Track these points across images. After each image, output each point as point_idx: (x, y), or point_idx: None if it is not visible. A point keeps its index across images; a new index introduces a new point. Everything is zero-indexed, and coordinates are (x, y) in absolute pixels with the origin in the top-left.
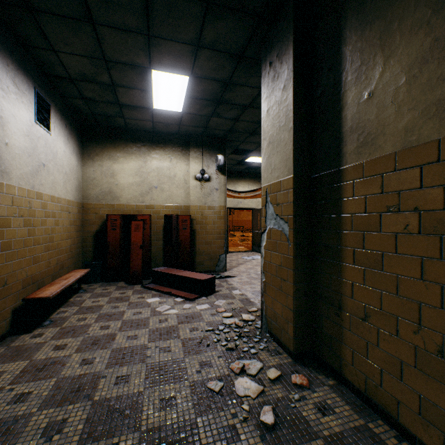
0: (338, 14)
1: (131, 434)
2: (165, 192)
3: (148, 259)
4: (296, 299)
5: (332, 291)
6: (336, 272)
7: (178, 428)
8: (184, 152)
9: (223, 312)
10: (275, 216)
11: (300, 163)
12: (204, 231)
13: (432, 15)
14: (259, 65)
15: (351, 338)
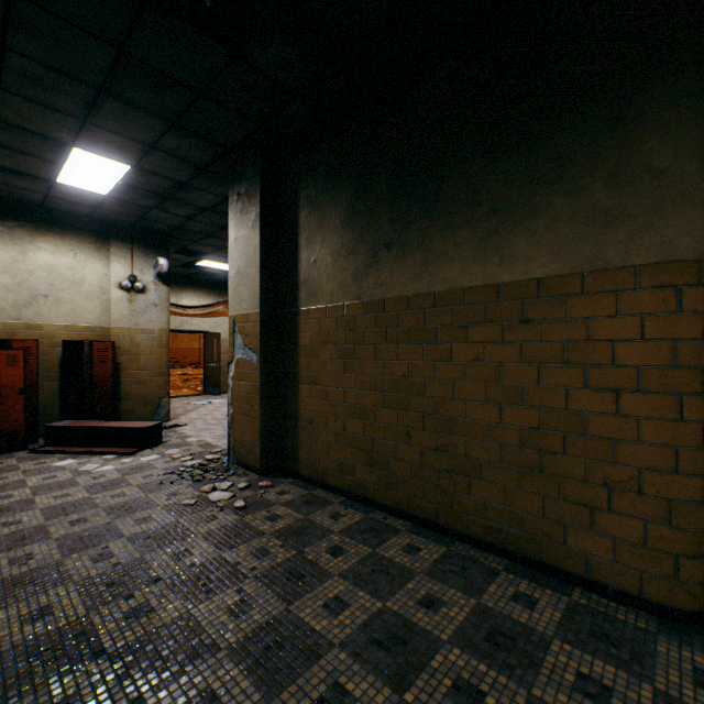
0: (296, 187)
1: (118, 540)
2: (65, 304)
3: (35, 410)
4: (264, 421)
5: (292, 409)
6: (295, 393)
7: (163, 527)
8: (101, 246)
9: (181, 458)
10: (244, 346)
11: (267, 300)
12: (135, 364)
13: (342, 229)
14: (225, 179)
15: (304, 441)
